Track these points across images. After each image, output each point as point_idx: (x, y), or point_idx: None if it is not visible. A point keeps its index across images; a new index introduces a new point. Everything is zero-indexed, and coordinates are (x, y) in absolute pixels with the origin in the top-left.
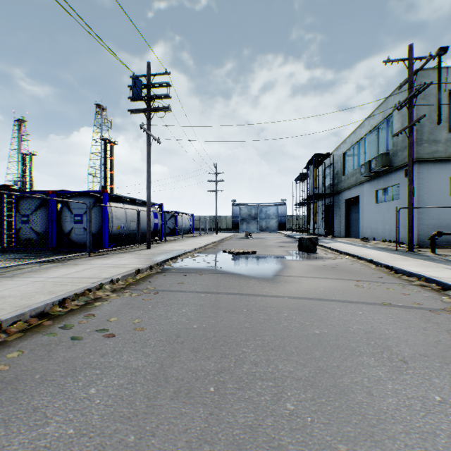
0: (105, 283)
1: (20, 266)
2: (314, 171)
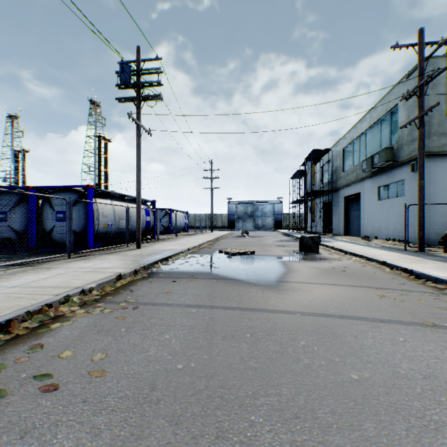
0: (73, 295)
1: None
2: (312, 168)
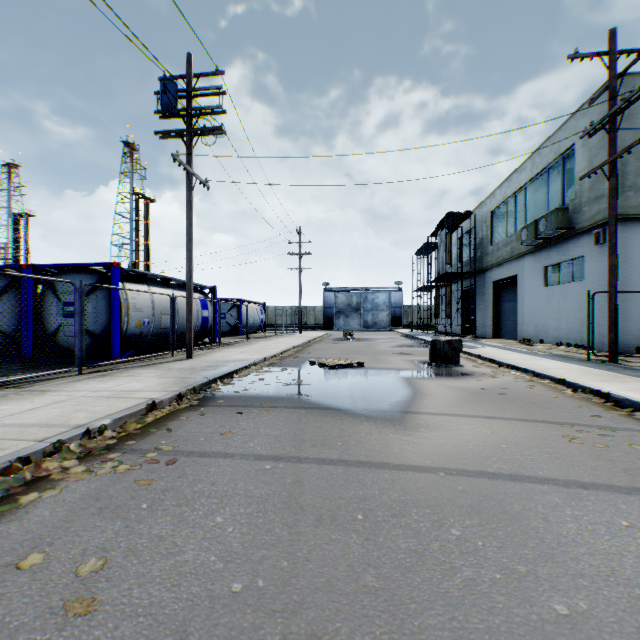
0: (70, 439)
1: None
2: (447, 239)
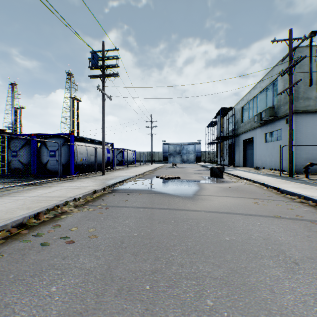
0: (70, 201)
1: (8, 188)
2: (221, 120)
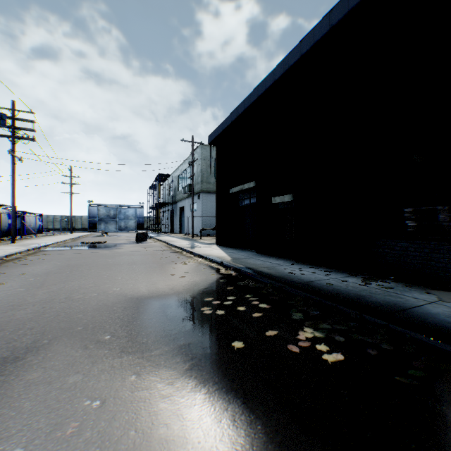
0: (18, 253)
1: None
2: (159, 186)
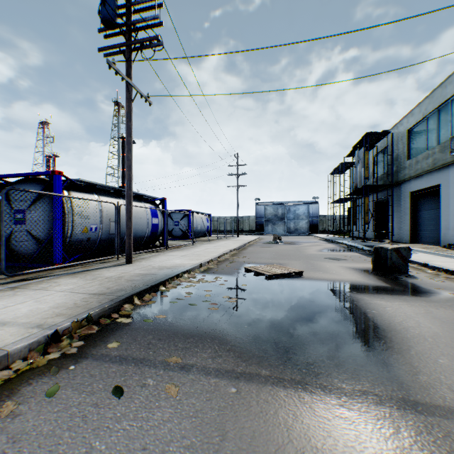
0: None
1: None
2: (365, 156)
